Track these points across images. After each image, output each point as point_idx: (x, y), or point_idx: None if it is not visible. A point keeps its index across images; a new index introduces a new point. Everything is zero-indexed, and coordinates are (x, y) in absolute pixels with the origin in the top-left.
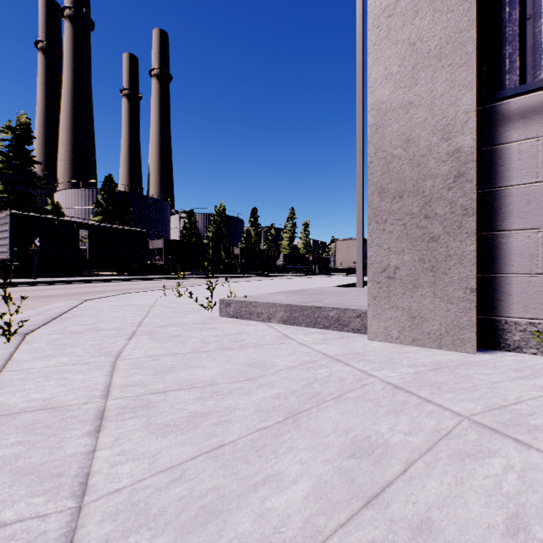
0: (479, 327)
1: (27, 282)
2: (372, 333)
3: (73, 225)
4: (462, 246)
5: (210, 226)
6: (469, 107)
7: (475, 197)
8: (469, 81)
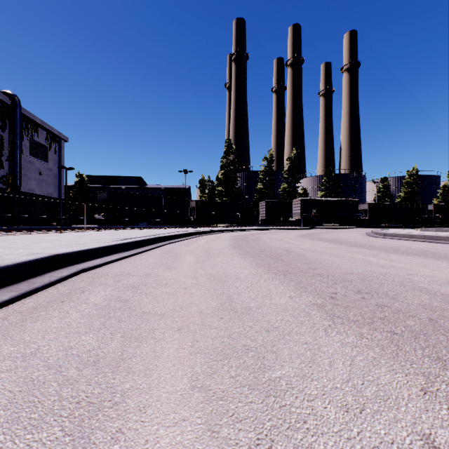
0: None
1: (317, 228)
2: None
3: (322, 201)
4: None
5: (402, 187)
6: None
7: None
8: None
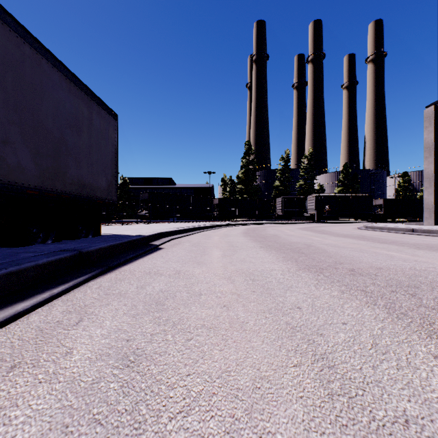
0: (437, 223)
1: (328, 222)
2: (424, 225)
3: (335, 197)
4: (432, 215)
5: None
6: (433, 200)
7: (433, 210)
8: (433, 197)
